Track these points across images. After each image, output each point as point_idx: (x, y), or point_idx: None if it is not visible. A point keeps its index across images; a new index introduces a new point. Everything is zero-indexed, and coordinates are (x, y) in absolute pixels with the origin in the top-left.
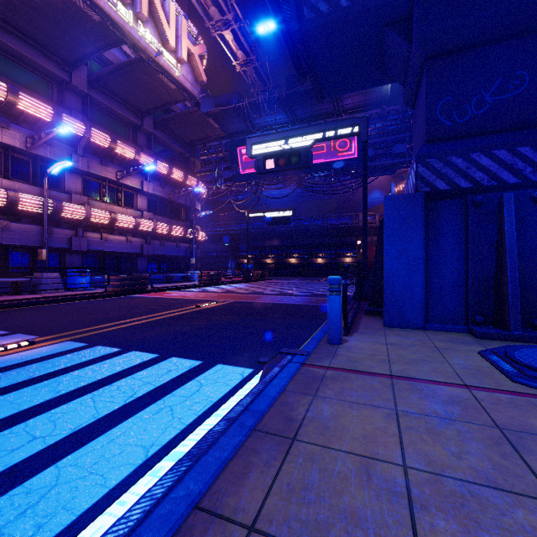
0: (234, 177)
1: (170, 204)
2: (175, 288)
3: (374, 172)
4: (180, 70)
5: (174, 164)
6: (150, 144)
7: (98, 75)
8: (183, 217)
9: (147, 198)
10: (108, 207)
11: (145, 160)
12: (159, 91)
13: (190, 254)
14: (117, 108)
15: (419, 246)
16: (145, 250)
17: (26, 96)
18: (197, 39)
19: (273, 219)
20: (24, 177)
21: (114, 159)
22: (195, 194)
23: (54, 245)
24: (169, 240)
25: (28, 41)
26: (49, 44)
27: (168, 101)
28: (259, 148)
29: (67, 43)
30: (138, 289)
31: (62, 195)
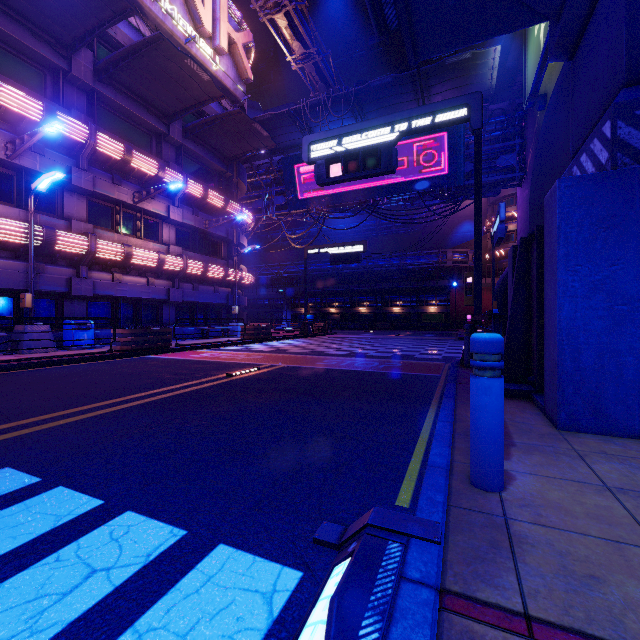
0: (289, 203)
1: (207, 237)
2: (209, 345)
3: (471, 193)
4: (219, 64)
5: (212, 185)
6: (180, 159)
7: (107, 62)
8: (223, 254)
9: (175, 228)
10: (122, 239)
11: (172, 178)
12: (187, 85)
13: (232, 301)
14: (135, 110)
15: (634, 273)
16: (172, 296)
17: (3, 84)
18: (241, 25)
19: (339, 256)
20: (6, 197)
21: (130, 176)
22: (238, 224)
23: (46, 288)
24: (204, 283)
25: (8, 12)
26: (37, 18)
27: (200, 100)
28: (320, 149)
29: (61, 14)
30: (156, 348)
31: (58, 222)
